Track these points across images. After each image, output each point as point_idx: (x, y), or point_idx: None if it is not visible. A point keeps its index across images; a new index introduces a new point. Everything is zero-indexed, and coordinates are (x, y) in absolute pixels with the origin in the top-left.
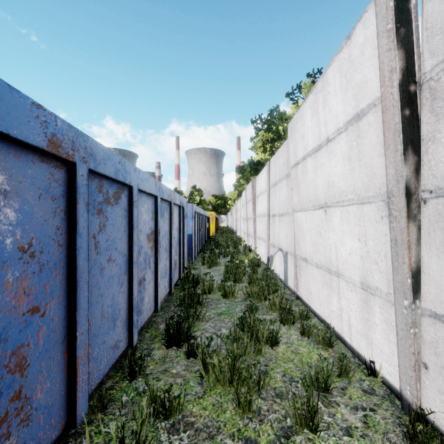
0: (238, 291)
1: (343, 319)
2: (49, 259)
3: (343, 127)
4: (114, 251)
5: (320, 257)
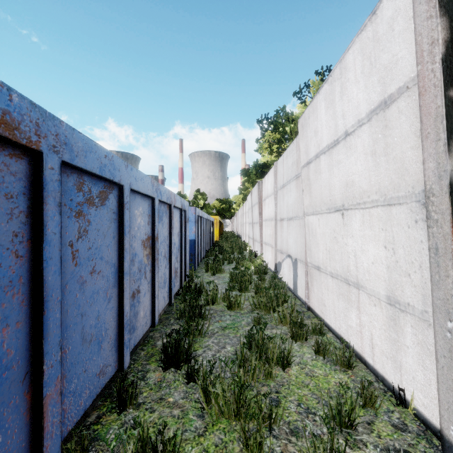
0: (244, 302)
1: (364, 337)
2: (1, 274)
3: (366, 117)
4: (100, 261)
5: (336, 265)
